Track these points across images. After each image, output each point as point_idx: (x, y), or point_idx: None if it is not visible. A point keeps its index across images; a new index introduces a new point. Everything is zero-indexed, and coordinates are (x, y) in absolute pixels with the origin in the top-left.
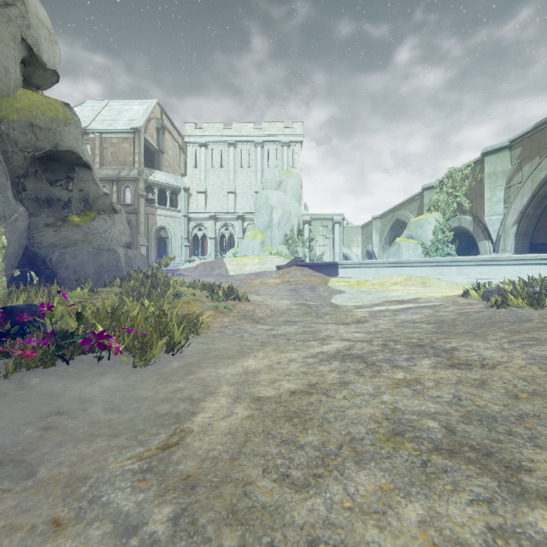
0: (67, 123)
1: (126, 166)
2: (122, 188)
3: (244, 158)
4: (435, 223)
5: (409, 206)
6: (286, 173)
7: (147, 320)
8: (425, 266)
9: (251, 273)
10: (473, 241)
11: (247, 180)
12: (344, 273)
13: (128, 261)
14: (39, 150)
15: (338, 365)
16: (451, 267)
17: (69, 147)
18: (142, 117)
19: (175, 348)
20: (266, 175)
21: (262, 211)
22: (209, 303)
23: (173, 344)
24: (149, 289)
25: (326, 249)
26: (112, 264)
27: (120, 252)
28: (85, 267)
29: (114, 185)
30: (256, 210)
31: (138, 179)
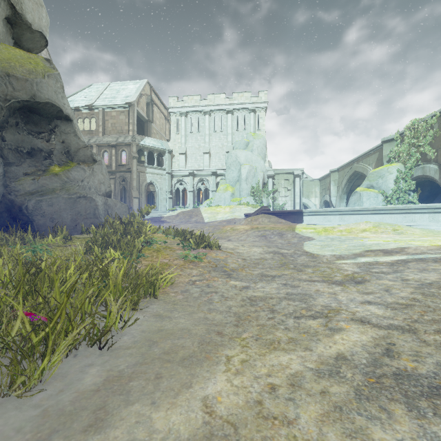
0: (45, 75)
1: (122, 134)
2: (119, 151)
3: (217, 124)
4: (396, 173)
5: (367, 159)
6: (253, 135)
7: (89, 281)
8: (393, 213)
9: (223, 220)
10: (436, 189)
11: (219, 142)
12: (308, 220)
13: (107, 209)
14: (16, 101)
15: (416, 429)
16: (423, 215)
17: (48, 99)
18: (135, 94)
19: (105, 335)
20: (235, 137)
21: (232, 168)
22: (180, 251)
23: (107, 324)
24: (121, 236)
25: (287, 200)
26: (89, 212)
27: (97, 200)
28: (61, 215)
29: (113, 149)
30: (227, 167)
31: (132, 144)
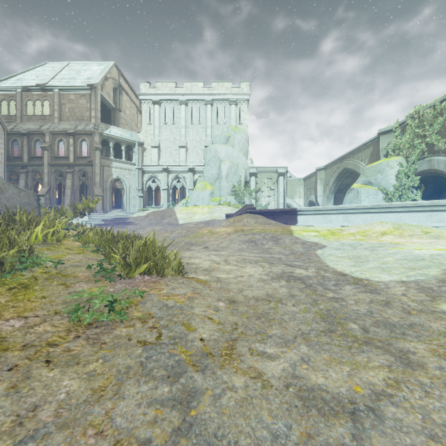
0: None
1: (83, 121)
2: (78, 141)
3: (195, 115)
4: (398, 167)
5: (359, 154)
6: (234, 129)
7: None
8: (414, 211)
9: (200, 221)
10: (441, 186)
11: (197, 136)
12: (304, 220)
13: None
14: None
15: None
16: None
17: None
18: (99, 76)
19: None
20: (215, 131)
21: (212, 164)
22: (83, 286)
23: None
24: None
25: (270, 200)
26: None
27: None
28: None
29: (70, 138)
30: (206, 163)
31: (94, 133)
